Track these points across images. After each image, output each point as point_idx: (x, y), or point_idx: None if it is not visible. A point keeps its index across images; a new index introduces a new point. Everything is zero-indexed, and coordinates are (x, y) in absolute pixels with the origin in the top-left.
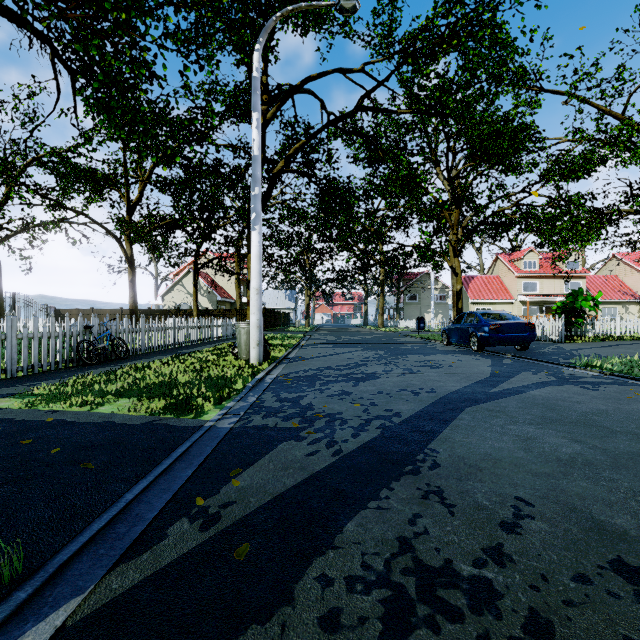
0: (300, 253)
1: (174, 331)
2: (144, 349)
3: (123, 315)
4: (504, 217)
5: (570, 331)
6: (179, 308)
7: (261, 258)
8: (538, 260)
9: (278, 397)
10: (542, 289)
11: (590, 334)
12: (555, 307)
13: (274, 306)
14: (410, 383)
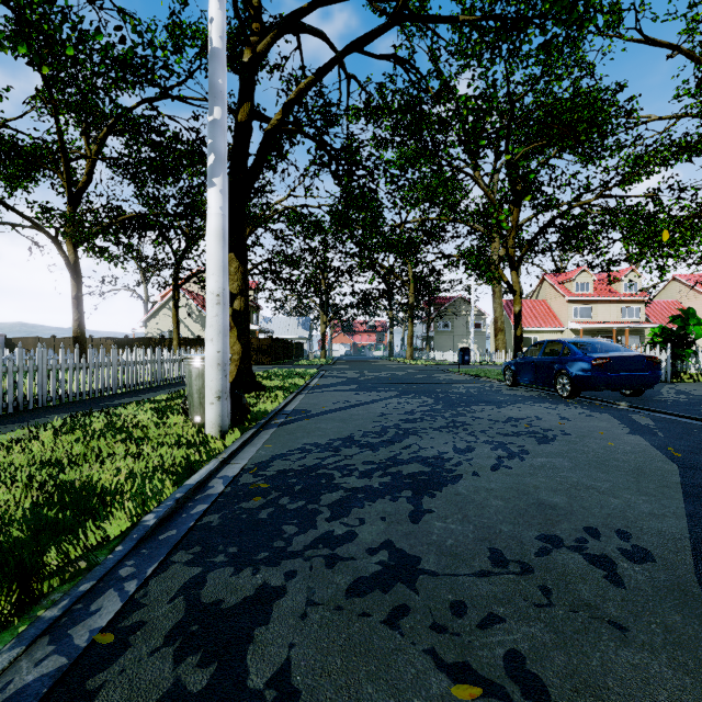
0: (315, 273)
1: (114, 368)
2: (45, 400)
3: (93, 345)
4: (577, 217)
5: (672, 366)
6: (164, 336)
7: (226, 238)
8: (592, 281)
9: (191, 601)
10: (596, 315)
11: (693, 370)
12: (651, 334)
13: (285, 335)
14: (542, 501)
